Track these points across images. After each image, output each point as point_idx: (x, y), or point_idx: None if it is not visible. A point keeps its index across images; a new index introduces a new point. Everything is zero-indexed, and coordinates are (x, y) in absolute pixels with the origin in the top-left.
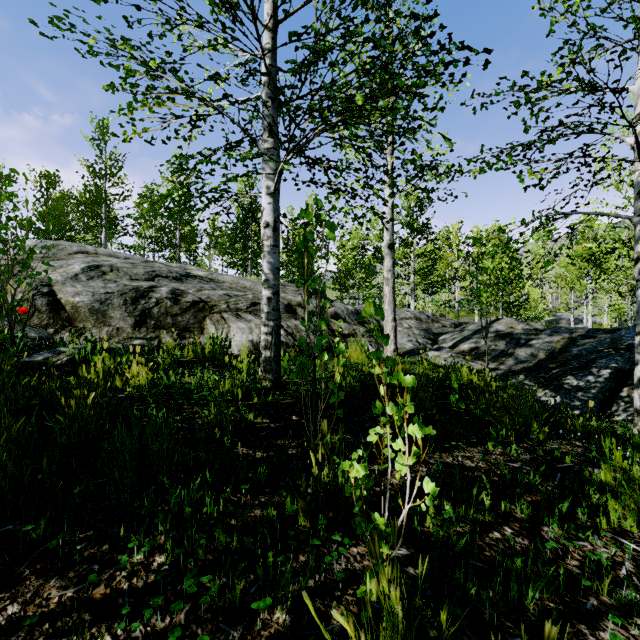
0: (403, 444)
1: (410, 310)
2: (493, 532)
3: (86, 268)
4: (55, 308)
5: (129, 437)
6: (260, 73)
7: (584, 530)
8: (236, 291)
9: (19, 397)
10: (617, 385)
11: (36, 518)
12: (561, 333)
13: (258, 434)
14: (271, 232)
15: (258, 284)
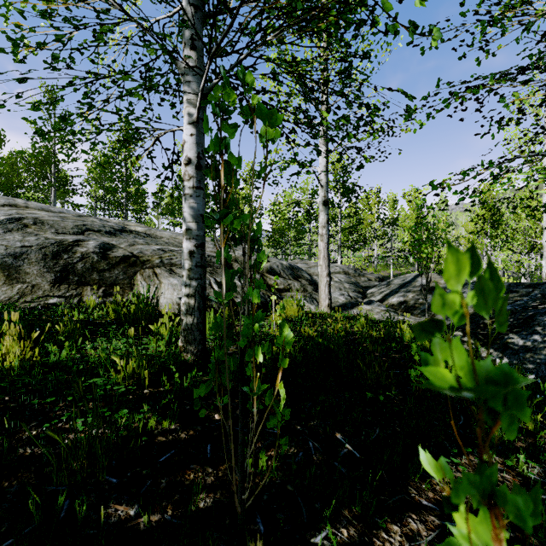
0: None
1: (338, 265)
2: None
3: (5, 220)
4: None
5: None
6: None
7: None
8: (172, 246)
9: None
10: None
11: None
12: None
13: (156, 460)
14: (193, 170)
15: None
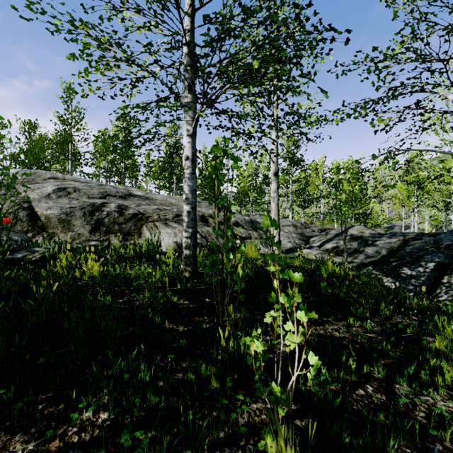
0: (292, 326)
1: (289, 220)
2: (358, 389)
3: (56, 189)
4: (33, 218)
5: (82, 318)
6: (182, 48)
7: (426, 387)
8: (165, 206)
9: (2, 285)
10: (439, 274)
11: (8, 382)
12: (397, 236)
13: (180, 313)
14: (190, 163)
15: (181, 201)
